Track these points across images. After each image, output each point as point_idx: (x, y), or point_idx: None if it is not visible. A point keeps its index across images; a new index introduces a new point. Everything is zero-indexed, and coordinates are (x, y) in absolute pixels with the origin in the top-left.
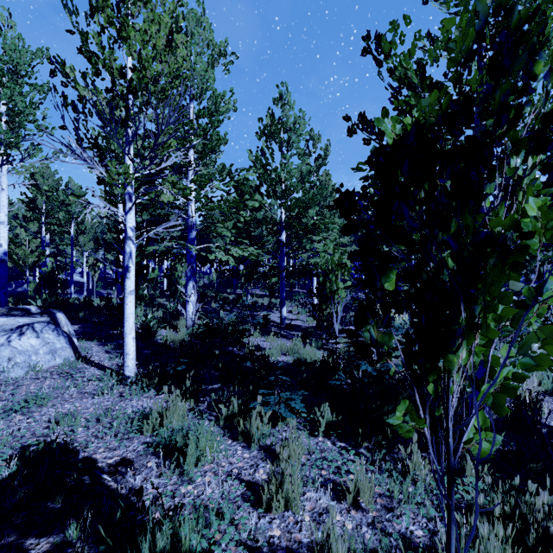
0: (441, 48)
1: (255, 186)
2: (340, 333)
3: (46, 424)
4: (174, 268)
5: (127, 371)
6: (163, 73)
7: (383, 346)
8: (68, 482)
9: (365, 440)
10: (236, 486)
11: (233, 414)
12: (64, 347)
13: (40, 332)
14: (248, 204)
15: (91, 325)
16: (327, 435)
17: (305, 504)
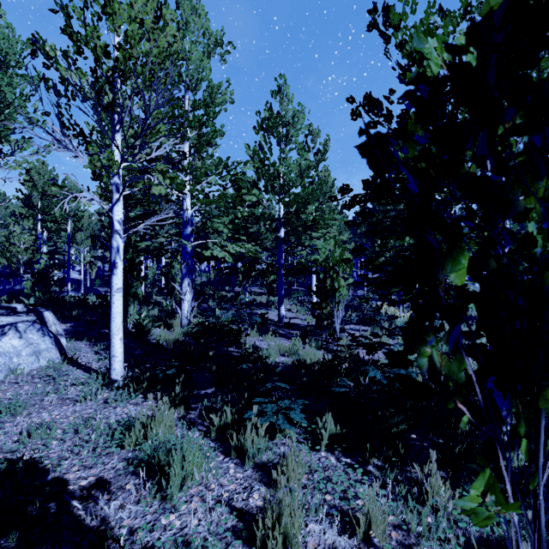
0: (459, 16)
1: (253, 181)
2: (340, 331)
3: (17, 437)
4: (172, 265)
5: (114, 374)
6: (151, 52)
7: (449, 380)
8: (29, 513)
9: (373, 455)
10: (226, 515)
11: (226, 424)
12: (49, 348)
13: (23, 332)
14: (245, 198)
15: (83, 324)
16: (331, 448)
17: (307, 539)
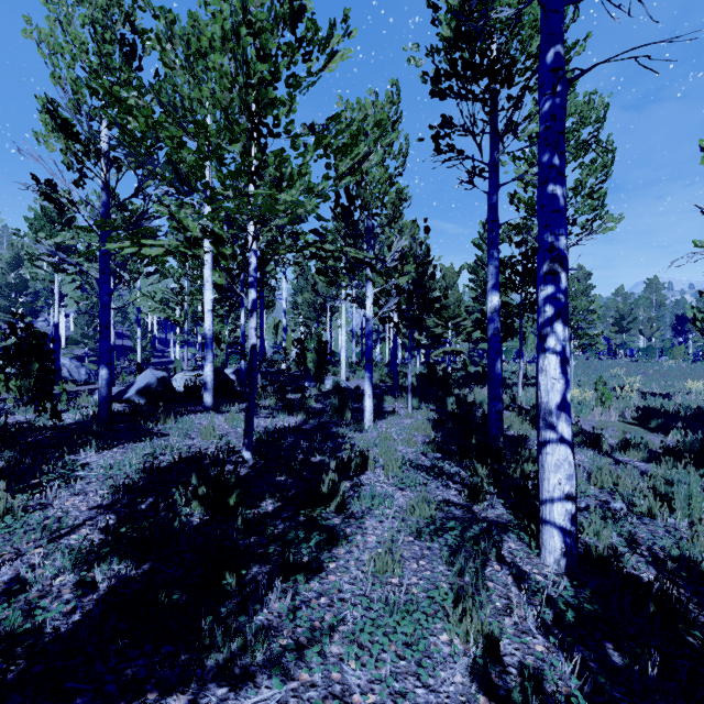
0: None
1: None
2: None
3: None
4: None
5: None
6: None
7: None
8: None
9: None
10: None
11: None
12: None
13: None
14: None
15: None
16: None
17: None
